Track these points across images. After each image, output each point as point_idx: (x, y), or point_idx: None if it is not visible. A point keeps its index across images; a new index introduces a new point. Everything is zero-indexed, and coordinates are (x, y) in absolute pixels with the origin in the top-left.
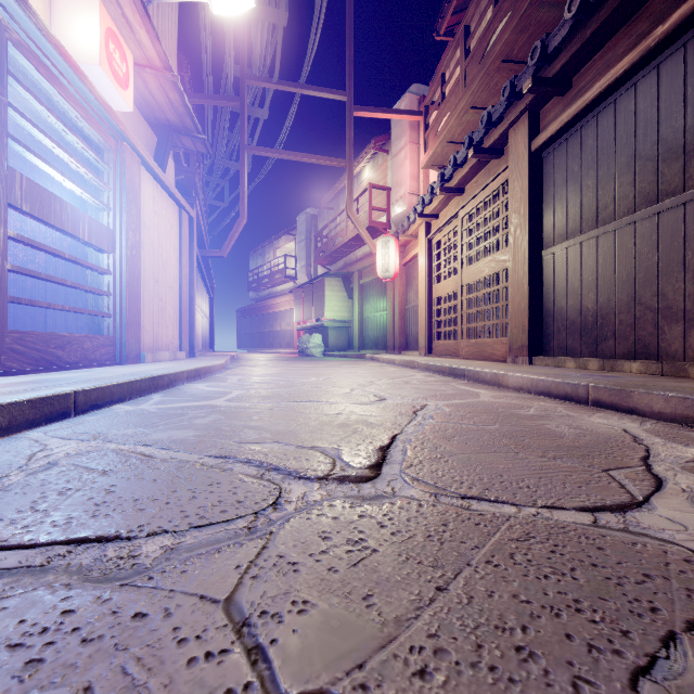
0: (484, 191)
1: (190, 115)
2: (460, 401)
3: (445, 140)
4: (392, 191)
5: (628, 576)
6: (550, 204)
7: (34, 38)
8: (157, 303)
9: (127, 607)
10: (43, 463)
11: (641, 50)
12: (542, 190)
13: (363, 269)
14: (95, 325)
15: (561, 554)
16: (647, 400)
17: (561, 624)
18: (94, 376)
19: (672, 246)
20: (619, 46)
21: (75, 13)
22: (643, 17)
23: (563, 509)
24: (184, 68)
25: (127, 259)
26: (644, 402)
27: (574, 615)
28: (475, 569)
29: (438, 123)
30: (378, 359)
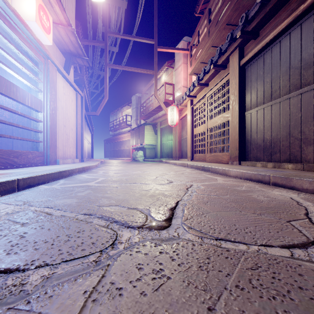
0: (217, 84)
1: (80, 48)
2: (208, 183)
3: (199, 61)
4: (175, 85)
5: None
6: (249, 90)
7: (2, 7)
8: (65, 136)
9: None
10: None
11: (293, 16)
12: (245, 84)
13: (162, 121)
14: (35, 146)
15: (278, 279)
16: (300, 183)
17: None
18: (31, 171)
19: (308, 109)
20: (282, 15)
21: None
22: (294, 1)
23: (272, 246)
24: (79, 28)
25: (50, 115)
26: (299, 184)
27: None
28: (230, 292)
29: (196, 53)
30: (169, 162)
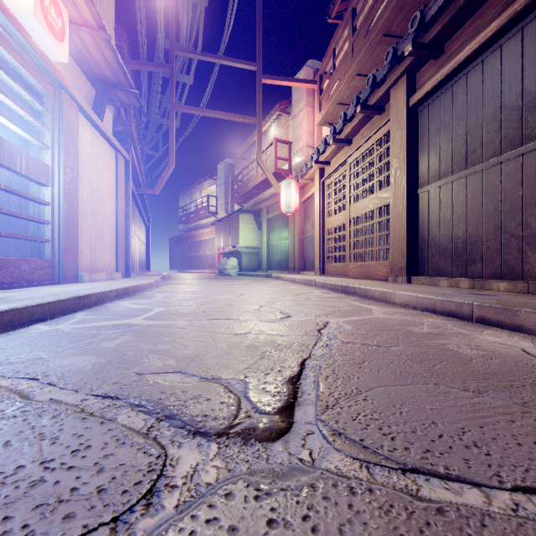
0: (368, 141)
1: (123, 71)
2: (357, 318)
3: (335, 102)
4: (292, 144)
5: None
6: (425, 150)
7: None
8: (95, 231)
9: None
10: None
11: (508, 14)
12: (418, 139)
13: (270, 206)
14: (36, 250)
15: None
16: (535, 319)
17: None
18: (19, 297)
19: (535, 183)
20: (487, 14)
21: None
22: None
23: None
24: (123, 39)
25: (65, 192)
26: (531, 321)
27: None
28: None
29: (330, 88)
30: (282, 278)
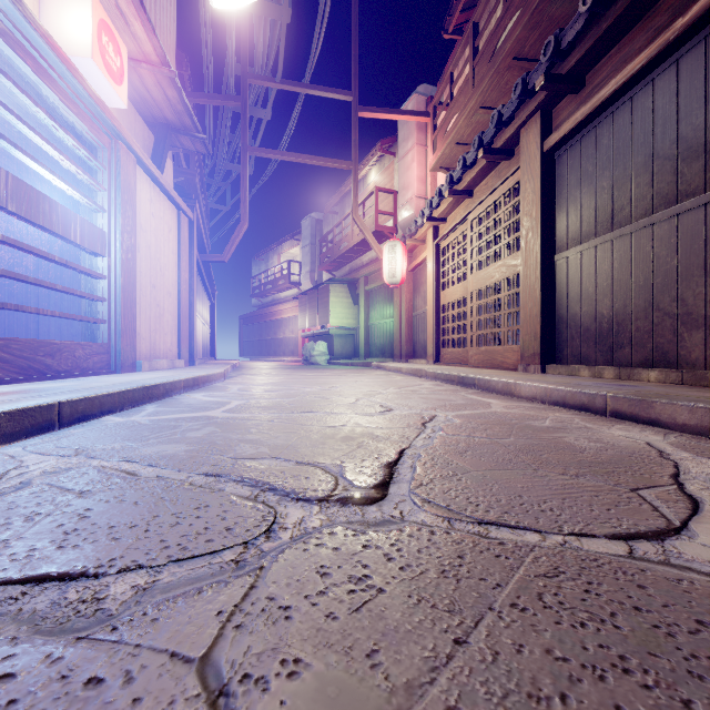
0: (494, 193)
1: (189, 113)
2: (471, 412)
3: (453, 141)
4: (398, 194)
5: (678, 623)
6: (563, 206)
7: (20, 28)
8: (155, 309)
9: (80, 670)
10: (15, 483)
11: (659, 44)
12: (555, 192)
13: (369, 275)
14: (89, 332)
15: (597, 594)
16: (671, 411)
17: (607, 690)
18: (84, 386)
19: (693, 249)
20: (636, 40)
21: (65, 3)
22: (661, 10)
23: (593, 536)
24: (184, 67)
25: (122, 263)
26: (667, 413)
27: (621, 677)
28: (499, 615)
29: (446, 123)
30: (385, 367)
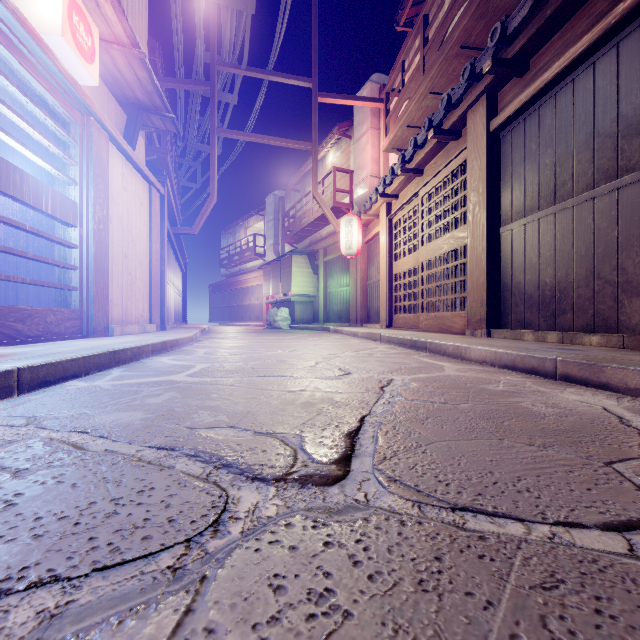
0: (443, 171)
1: (158, 94)
2: (426, 375)
3: (405, 124)
4: (354, 174)
5: None
6: (508, 182)
7: None
8: (126, 277)
9: None
10: None
11: (601, 28)
12: (500, 169)
13: (328, 247)
14: (62, 299)
15: (611, 617)
16: (622, 376)
17: None
18: (50, 351)
19: (633, 221)
20: (578, 26)
21: None
22: None
23: (582, 526)
24: (157, 53)
25: (94, 233)
26: (618, 378)
27: None
28: None
29: (398, 108)
30: (342, 331)
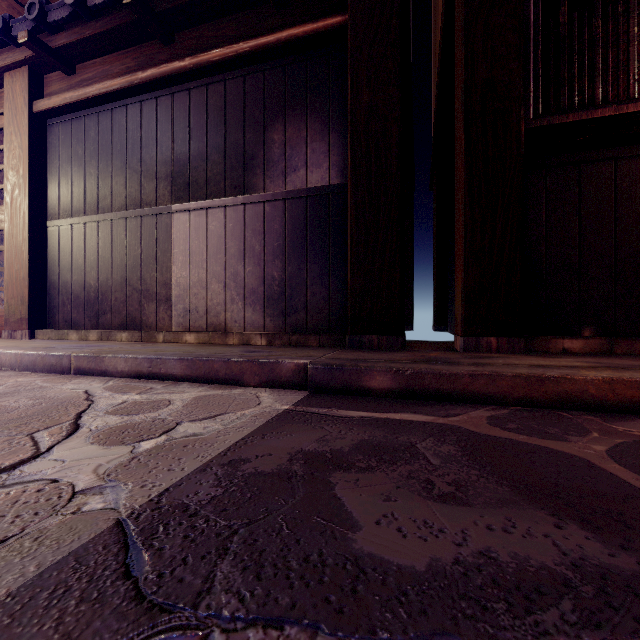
0: None
1: None
2: None
3: None
4: None
5: None
6: (55, 176)
7: None
8: None
9: None
10: None
11: (129, 81)
12: (47, 158)
13: None
14: None
15: None
16: (115, 363)
17: None
18: None
19: (150, 244)
20: (115, 65)
21: None
22: (132, 56)
23: None
24: None
25: None
26: (113, 365)
27: None
28: None
29: None
30: None
